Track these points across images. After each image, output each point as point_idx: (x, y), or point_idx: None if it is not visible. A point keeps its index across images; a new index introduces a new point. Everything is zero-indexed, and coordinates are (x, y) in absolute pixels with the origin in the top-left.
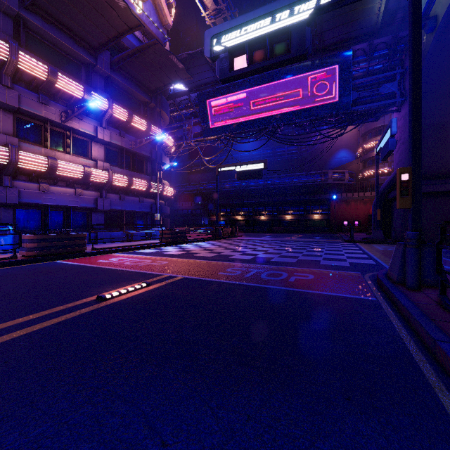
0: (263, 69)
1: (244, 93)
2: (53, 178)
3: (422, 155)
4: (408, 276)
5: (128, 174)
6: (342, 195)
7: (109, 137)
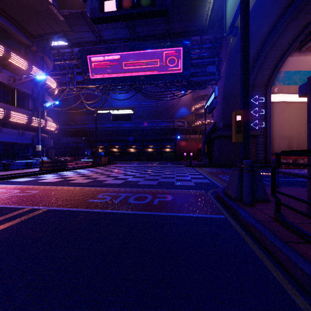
0: (131, 17)
1: (118, 55)
2: None
3: (229, 112)
4: (245, 195)
5: (5, 107)
6: (183, 136)
7: None
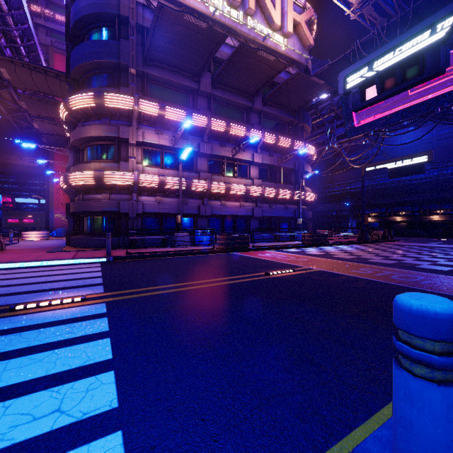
0: (394, 94)
1: None
2: (228, 196)
3: None
4: None
5: (275, 186)
6: None
7: (261, 159)
